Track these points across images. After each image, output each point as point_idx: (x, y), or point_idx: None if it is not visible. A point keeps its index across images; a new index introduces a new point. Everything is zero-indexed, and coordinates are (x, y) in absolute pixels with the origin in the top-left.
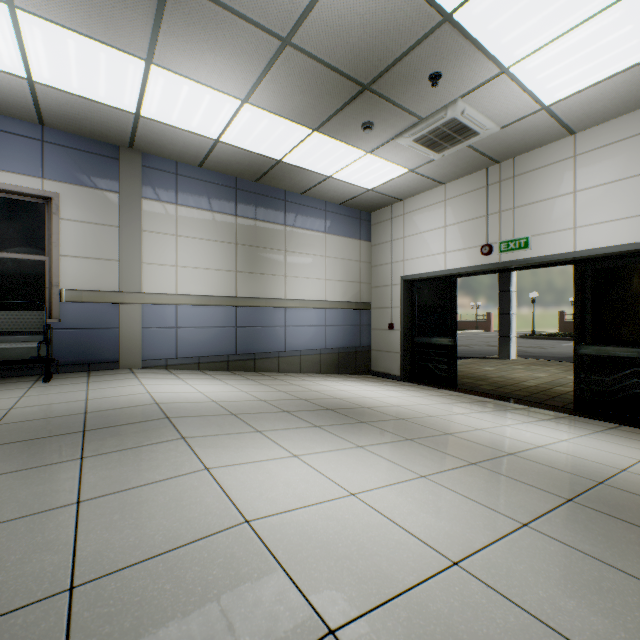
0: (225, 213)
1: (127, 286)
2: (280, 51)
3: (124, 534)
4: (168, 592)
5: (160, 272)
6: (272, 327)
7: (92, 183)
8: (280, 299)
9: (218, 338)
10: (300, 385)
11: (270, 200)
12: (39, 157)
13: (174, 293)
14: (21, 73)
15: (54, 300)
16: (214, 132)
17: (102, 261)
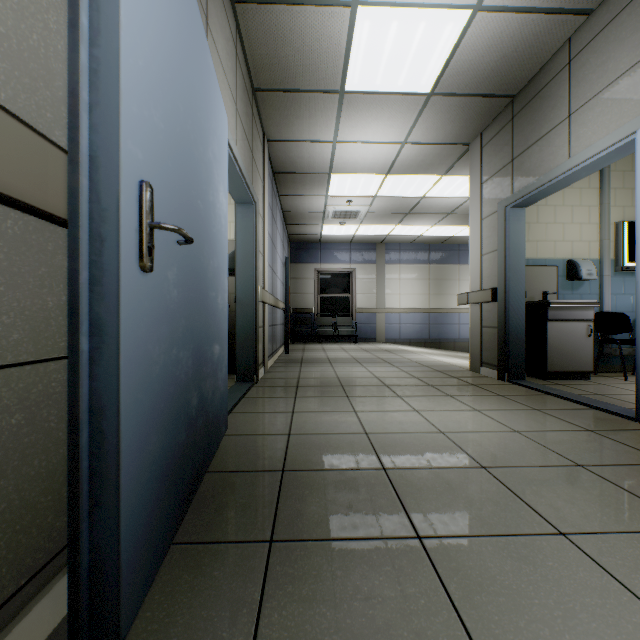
0: (423, 264)
1: (379, 305)
2: (447, 215)
3: (410, 357)
4: (420, 359)
5: (392, 298)
6: (450, 324)
7: (366, 262)
8: (455, 308)
9: (419, 330)
10: (463, 354)
11: (449, 251)
12: (349, 256)
13: (398, 307)
14: (352, 234)
15: (353, 312)
16: (419, 234)
17: (369, 295)
